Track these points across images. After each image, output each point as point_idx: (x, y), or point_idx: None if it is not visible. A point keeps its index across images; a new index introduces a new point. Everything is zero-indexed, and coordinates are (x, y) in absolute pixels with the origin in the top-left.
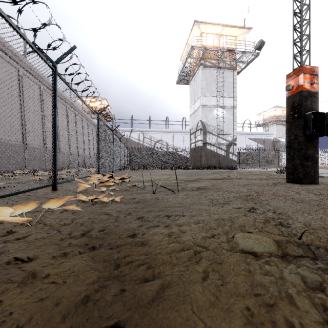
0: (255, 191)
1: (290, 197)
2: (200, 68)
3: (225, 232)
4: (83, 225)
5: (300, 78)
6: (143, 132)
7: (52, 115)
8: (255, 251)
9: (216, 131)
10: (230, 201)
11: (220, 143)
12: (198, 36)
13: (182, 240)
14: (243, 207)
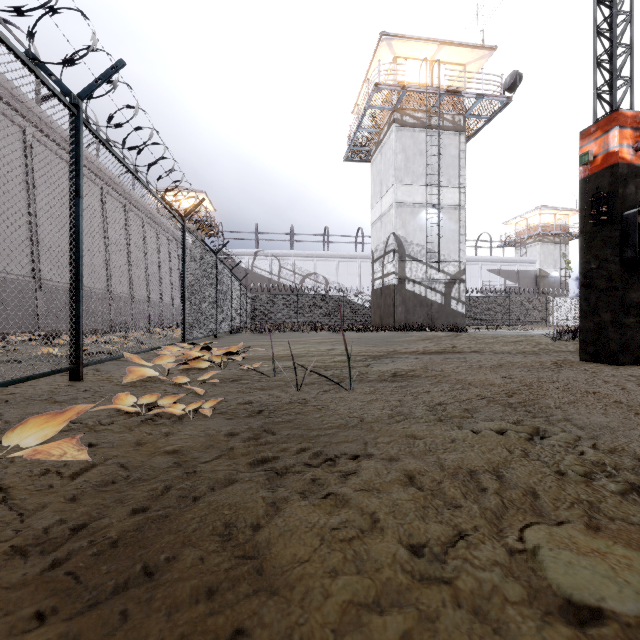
0: (524, 384)
1: (609, 399)
2: (392, 128)
3: (491, 521)
4: (98, 491)
5: (612, 137)
6: (278, 257)
7: (69, 212)
8: (614, 614)
9: (424, 256)
10: (475, 411)
11: (432, 279)
12: (388, 63)
13: (372, 557)
14: (511, 428)
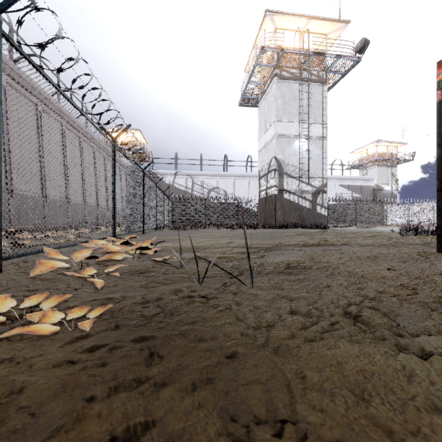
0: (415, 277)
1: None
2: (273, 80)
3: None
4: None
5: None
6: (192, 176)
7: None
8: None
9: (297, 173)
10: (395, 315)
11: (303, 191)
12: (271, 31)
13: None
14: None
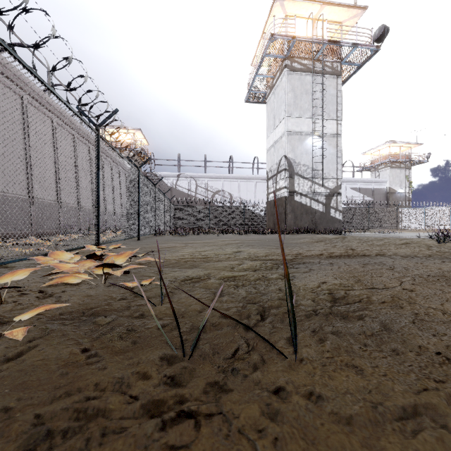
0: None
1: None
2: (283, 72)
3: None
4: None
5: None
6: (195, 178)
7: None
8: None
9: (309, 174)
10: None
11: (315, 192)
12: (281, 17)
13: None
14: None
